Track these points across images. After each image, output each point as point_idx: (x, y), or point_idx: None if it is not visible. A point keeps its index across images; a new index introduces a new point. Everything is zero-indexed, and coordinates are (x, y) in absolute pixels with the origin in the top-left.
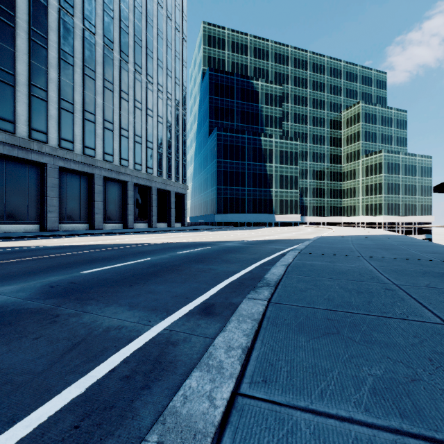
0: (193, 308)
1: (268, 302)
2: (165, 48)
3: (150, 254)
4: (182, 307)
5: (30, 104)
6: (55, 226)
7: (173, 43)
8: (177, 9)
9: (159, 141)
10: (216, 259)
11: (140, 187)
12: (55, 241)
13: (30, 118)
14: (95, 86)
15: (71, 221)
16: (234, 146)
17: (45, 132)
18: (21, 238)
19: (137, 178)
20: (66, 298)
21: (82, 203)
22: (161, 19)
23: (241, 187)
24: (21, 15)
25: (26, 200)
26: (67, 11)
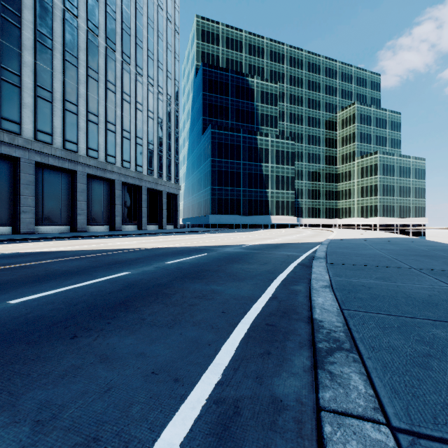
0: (190, 429)
1: (392, 431)
2: (156, 38)
3: (130, 265)
4: (164, 426)
5: (0, 89)
6: (30, 228)
7: (164, 34)
8: None
9: (150, 138)
10: (219, 273)
11: (129, 186)
12: (19, 247)
13: (0, 105)
14: (77, 74)
15: (50, 223)
16: (229, 145)
17: (18, 122)
18: None
19: (125, 177)
20: None
21: (62, 203)
22: (151, 7)
23: (236, 188)
24: None
25: None
26: None
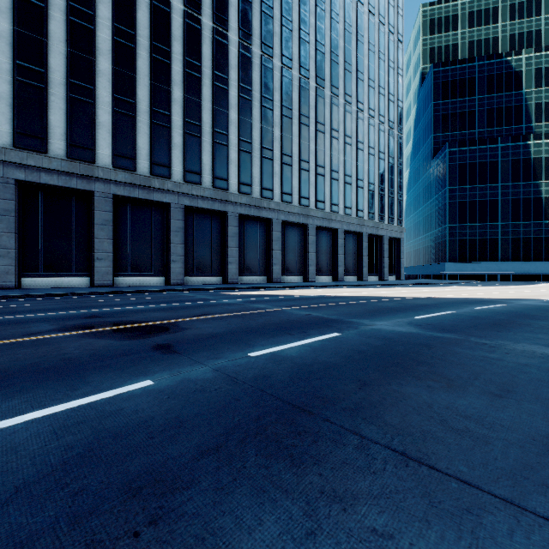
0: None
1: None
2: (376, 62)
3: (440, 307)
4: None
5: (261, 166)
6: (278, 278)
7: (385, 52)
8: (391, 7)
9: (370, 177)
10: None
11: (349, 234)
12: (306, 292)
13: (261, 178)
14: (309, 132)
15: (289, 273)
16: (478, 164)
17: (271, 190)
18: (268, 288)
19: (347, 224)
20: (458, 334)
21: (297, 255)
22: (372, 29)
23: (490, 223)
24: (256, 87)
25: (257, 254)
26: (287, 66)
